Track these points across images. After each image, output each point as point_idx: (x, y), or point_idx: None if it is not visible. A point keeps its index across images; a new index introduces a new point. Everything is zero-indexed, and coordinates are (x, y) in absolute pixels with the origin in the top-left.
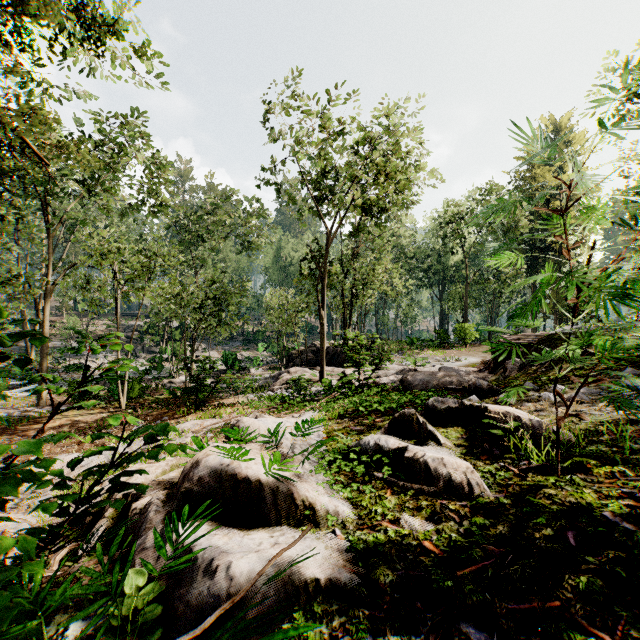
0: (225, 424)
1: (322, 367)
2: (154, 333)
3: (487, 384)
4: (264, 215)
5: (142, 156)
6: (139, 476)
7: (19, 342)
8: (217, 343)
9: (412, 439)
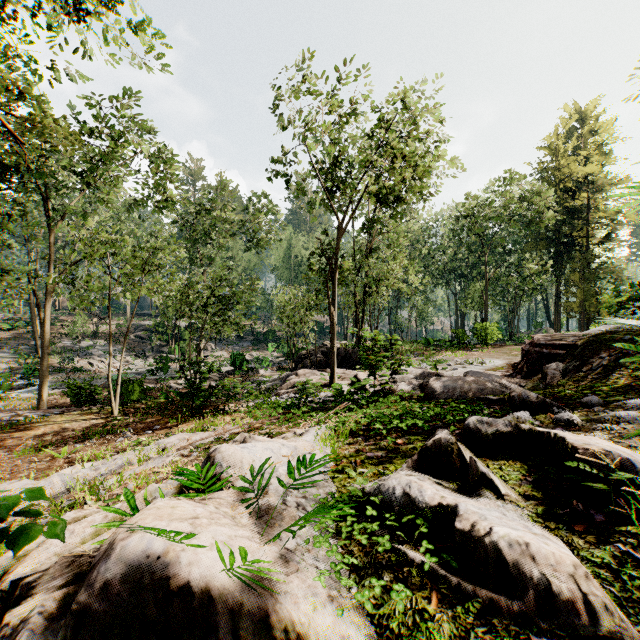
0: (216, 439)
1: (332, 370)
2: (164, 333)
3: (536, 396)
4: (273, 211)
5: (145, 149)
6: (55, 541)
7: (30, 341)
8: (227, 343)
9: (452, 478)
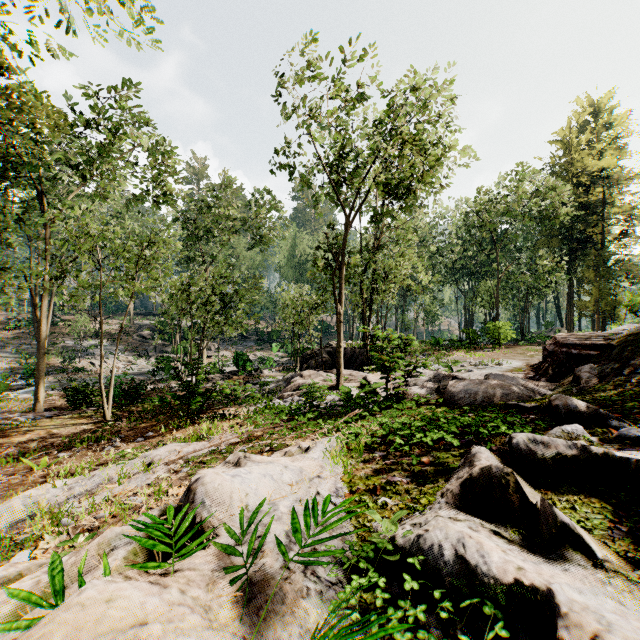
0: (211, 451)
1: (339, 371)
2: (167, 332)
3: (586, 406)
4: (278, 209)
5: (145, 142)
6: None
7: (32, 341)
8: (230, 343)
9: (509, 522)
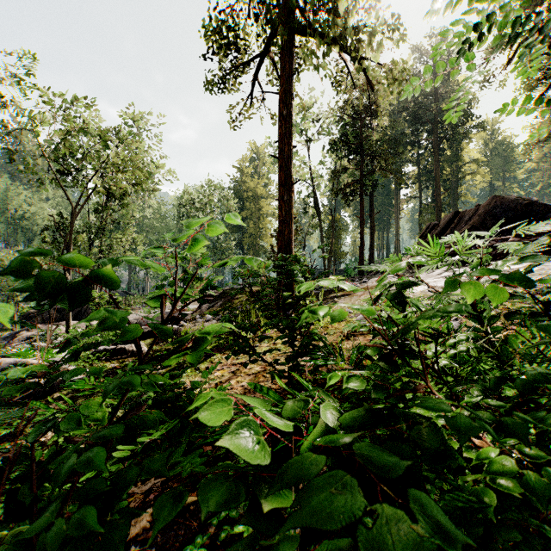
0: None
1: (68, 321)
2: None
3: None
4: None
5: None
6: None
7: None
8: None
9: None
